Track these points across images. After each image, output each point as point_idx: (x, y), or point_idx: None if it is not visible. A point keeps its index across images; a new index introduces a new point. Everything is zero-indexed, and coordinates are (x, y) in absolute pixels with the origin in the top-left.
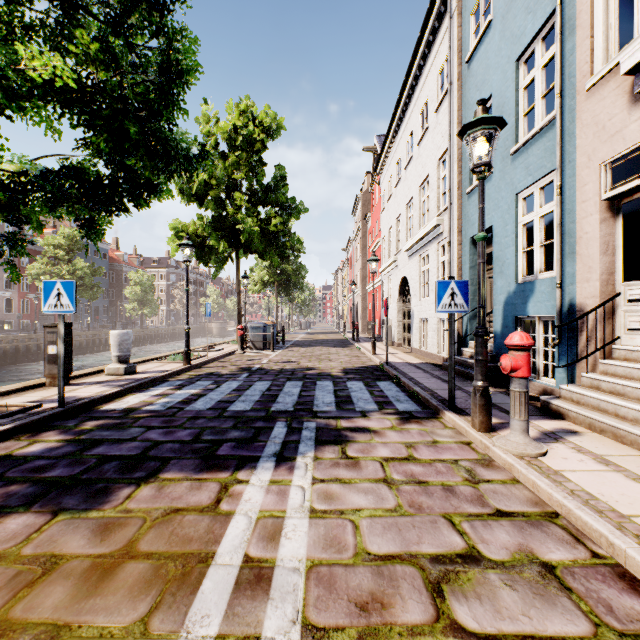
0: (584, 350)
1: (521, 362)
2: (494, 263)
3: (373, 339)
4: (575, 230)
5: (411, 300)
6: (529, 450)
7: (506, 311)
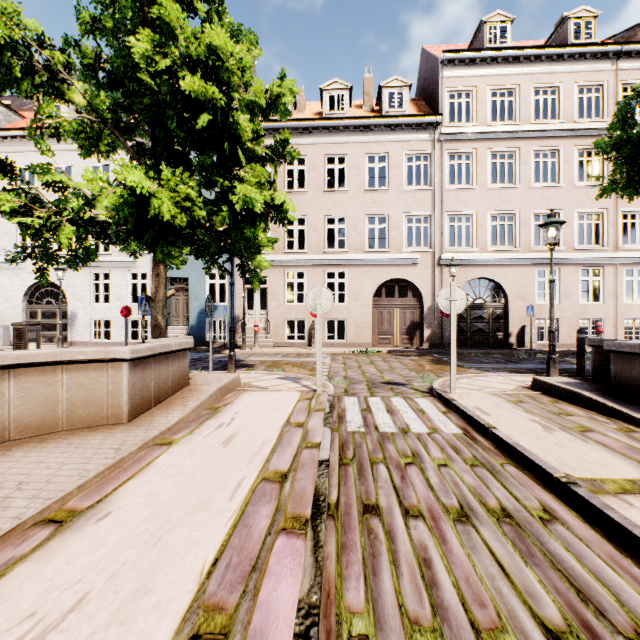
0: (239, 328)
1: (258, 329)
2: (191, 294)
3: (62, 336)
4: (236, 292)
5: (70, 303)
6: (261, 349)
7: (200, 316)
